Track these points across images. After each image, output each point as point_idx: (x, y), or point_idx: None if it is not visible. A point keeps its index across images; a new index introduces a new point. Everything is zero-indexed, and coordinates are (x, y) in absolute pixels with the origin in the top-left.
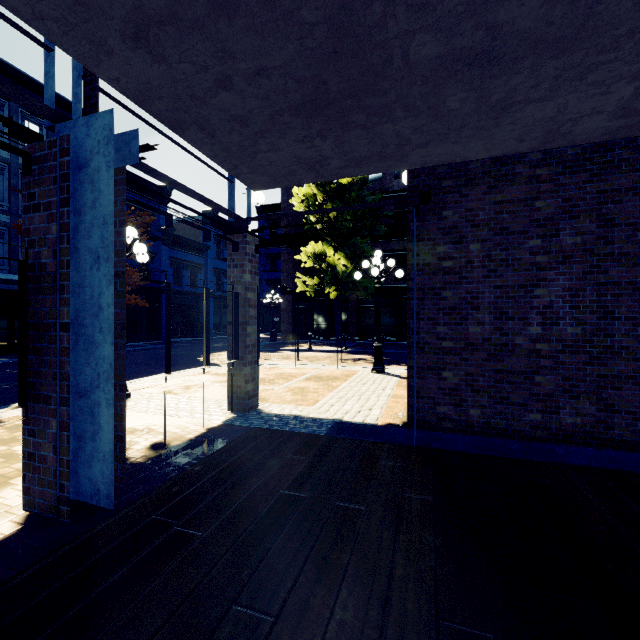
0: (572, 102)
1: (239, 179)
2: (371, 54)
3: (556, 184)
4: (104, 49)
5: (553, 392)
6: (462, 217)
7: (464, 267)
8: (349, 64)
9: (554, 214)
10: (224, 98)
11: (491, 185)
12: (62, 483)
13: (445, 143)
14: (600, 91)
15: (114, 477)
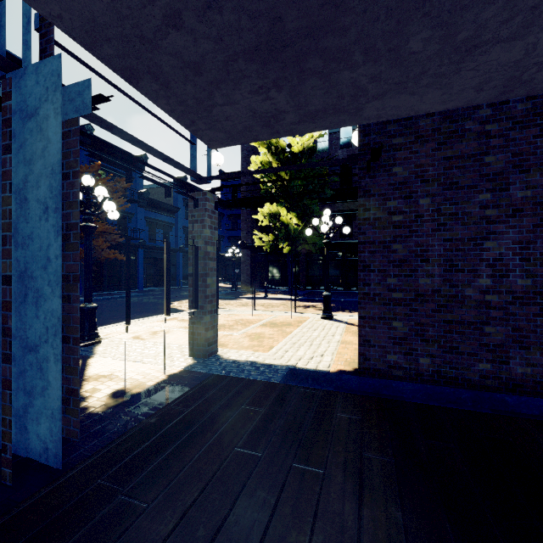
0: (542, 41)
1: (197, 136)
2: None
3: (506, 139)
4: None
5: (503, 342)
6: (412, 173)
7: (414, 221)
8: None
9: (504, 168)
10: (175, 40)
11: (441, 141)
12: (5, 444)
13: (401, 94)
14: None
15: (68, 431)
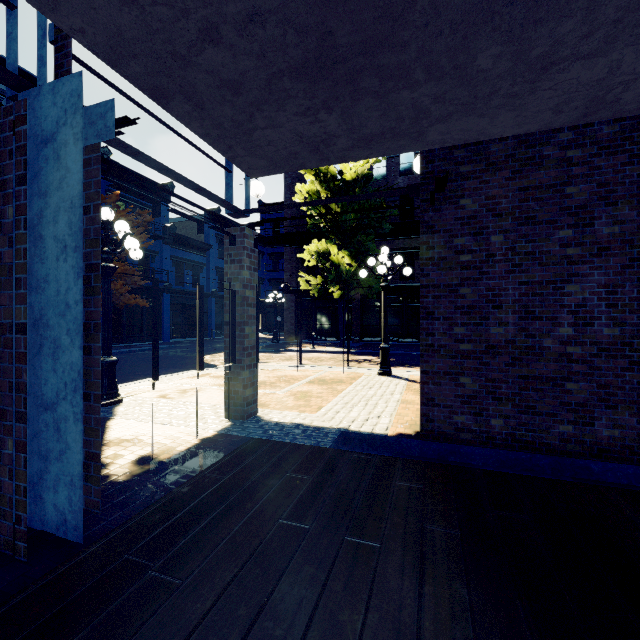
0: (628, 58)
1: (235, 163)
2: None
3: (590, 167)
4: None
5: (587, 401)
6: (482, 206)
7: (485, 261)
8: (362, 5)
9: (588, 201)
10: (211, 56)
11: (515, 169)
12: (18, 514)
13: (469, 116)
14: None
15: (88, 501)
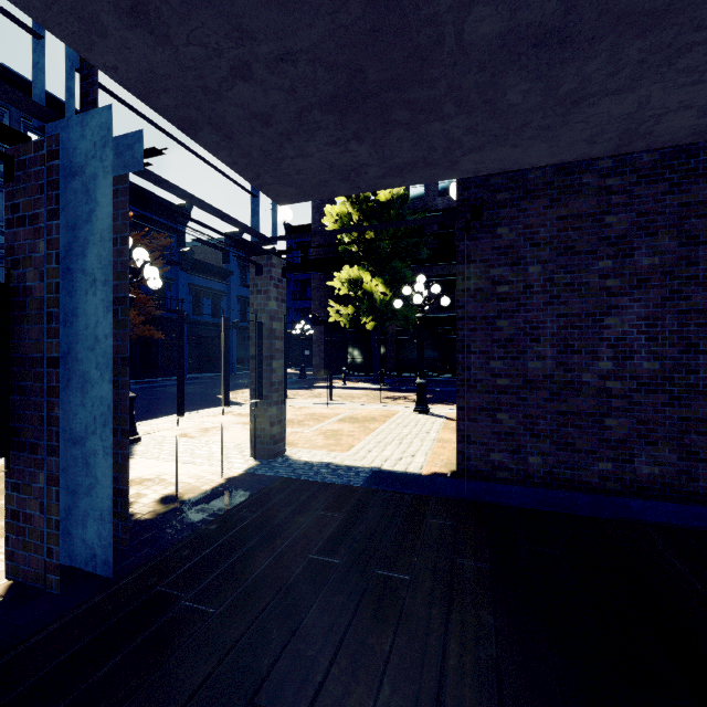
0: (656, 94)
1: (262, 191)
2: (418, 33)
3: (630, 196)
4: (96, 28)
5: (626, 437)
6: (520, 235)
7: (522, 293)
8: (391, 46)
9: (628, 231)
10: (242, 91)
11: (554, 198)
12: (50, 547)
13: (503, 146)
14: (691, 80)
15: (115, 538)
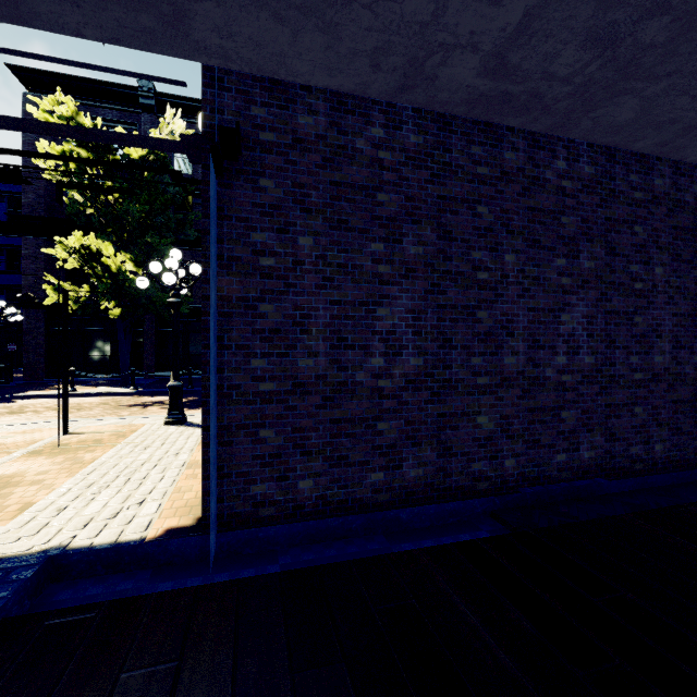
0: None
1: None
2: None
3: (399, 176)
4: None
5: (396, 441)
6: (289, 194)
7: (291, 269)
8: None
9: (397, 214)
10: None
11: (327, 156)
12: None
13: (260, 8)
14: None
15: None
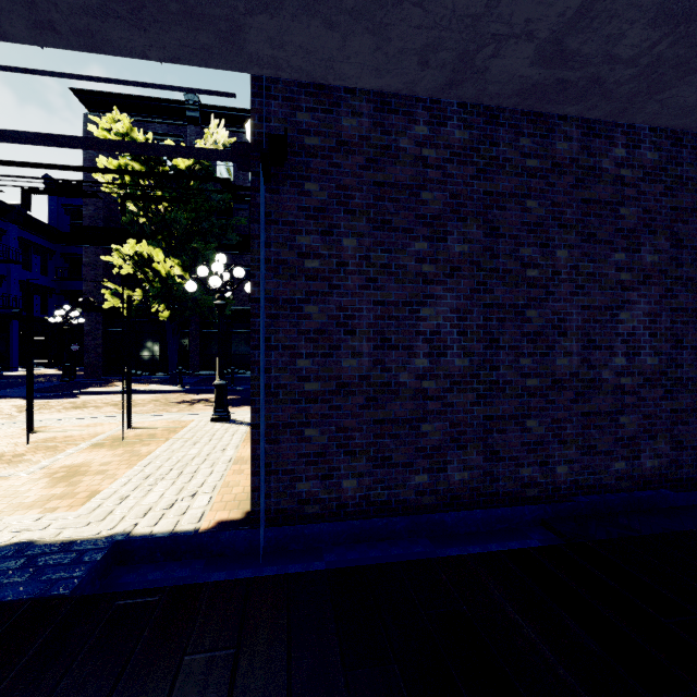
0: None
1: None
2: None
3: (444, 173)
4: None
5: (441, 443)
6: (333, 196)
7: (335, 271)
8: None
9: (442, 212)
10: None
11: (370, 157)
12: None
13: (312, 16)
14: None
15: None
